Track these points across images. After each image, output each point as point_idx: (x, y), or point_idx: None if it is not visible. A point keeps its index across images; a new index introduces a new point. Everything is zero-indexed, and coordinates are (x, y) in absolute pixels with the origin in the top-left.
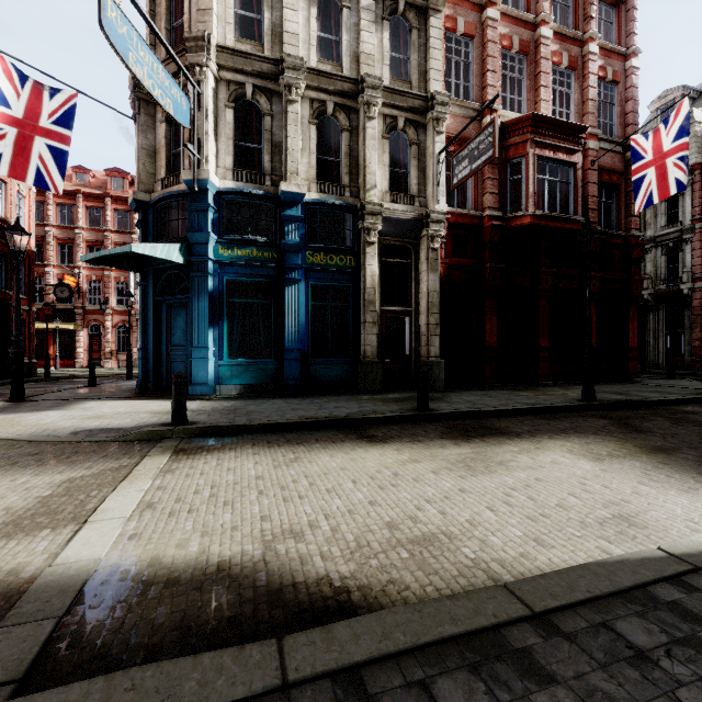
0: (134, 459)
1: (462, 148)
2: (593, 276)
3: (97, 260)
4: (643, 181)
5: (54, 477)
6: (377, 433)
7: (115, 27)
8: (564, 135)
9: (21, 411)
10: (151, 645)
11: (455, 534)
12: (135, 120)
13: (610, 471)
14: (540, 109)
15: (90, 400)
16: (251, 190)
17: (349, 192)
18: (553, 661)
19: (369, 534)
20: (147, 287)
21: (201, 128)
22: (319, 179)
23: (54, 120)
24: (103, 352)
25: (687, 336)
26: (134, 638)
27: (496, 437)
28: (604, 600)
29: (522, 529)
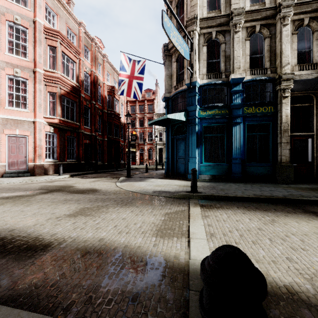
0: (185, 207)
1: None
2: None
3: (152, 123)
4: None
5: (160, 211)
6: (317, 210)
7: (166, 25)
8: None
9: (132, 181)
10: None
11: None
12: (164, 64)
13: None
14: None
15: (151, 178)
16: (215, 81)
17: (269, 71)
18: None
19: None
20: (168, 132)
21: (193, 59)
22: (250, 68)
23: (138, 72)
24: (144, 159)
25: None
26: None
27: None
28: None
29: None
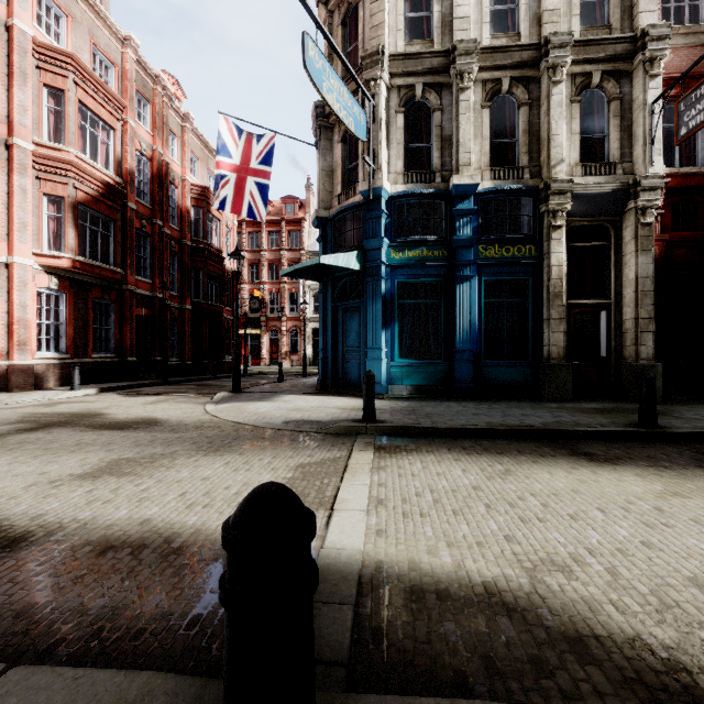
0: (343, 451)
1: (696, 86)
2: None
3: (290, 274)
4: None
5: (288, 461)
6: (594, 451)
7: (314, 64)
8: None
9: (242, 401)
10: (456, 667)
11: None
12: (316, 146)
13: None
14: None
15: (286, 394)
16: (422, 190)
17: (528, 173)
18: None
19: (669, 590)
20: (326, 295)
21: (375, 139)
22: (492, 165)
23: (259, 161)
24: (280, 353)
25: None
26: (434, 652)
27: None
28: None
29: None
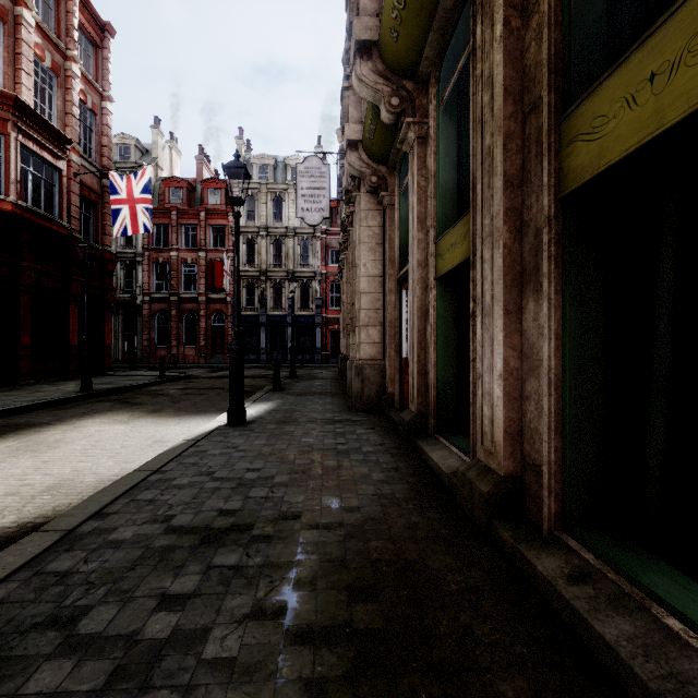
0: None
1: None
2: (77, 280)
3: None
4: (120, 213)
5: None
6: None
7: None
8: (50, 137)
9: None
10: None
11: (72, 478)
12: None
13: (137, 426)
14: (22, 93)
15: None
16: None
17: None
18: (172, 476)
19: None
20: None
21: None
22: None
23: None
24: None
25: (139, 337)
26: None
27: (28, 429)
28: (176, 459)
29: (112, 461)
